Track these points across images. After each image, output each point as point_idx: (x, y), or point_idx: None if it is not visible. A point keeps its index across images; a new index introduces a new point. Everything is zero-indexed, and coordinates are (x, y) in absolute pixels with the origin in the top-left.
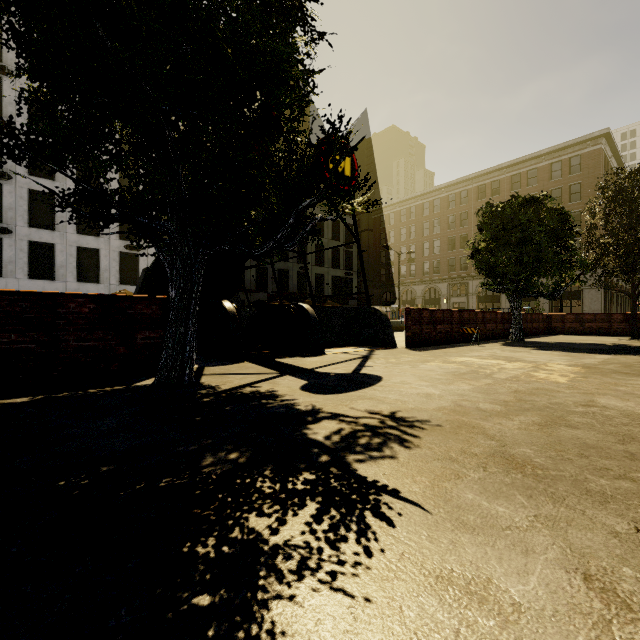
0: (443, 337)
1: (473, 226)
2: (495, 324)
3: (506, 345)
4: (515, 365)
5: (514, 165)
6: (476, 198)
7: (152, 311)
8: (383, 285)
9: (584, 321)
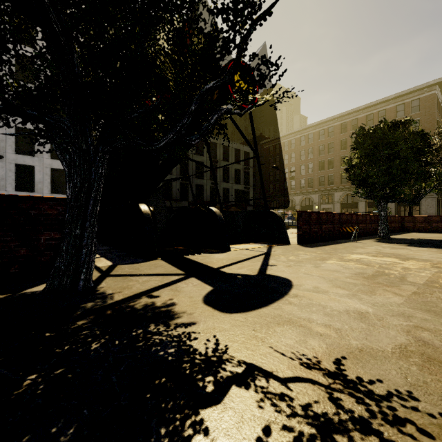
0: (327, 235)
1: (337, 153)
2: (365, 224)
3: (380, 241)
4: (414, 264)
5: (368, 107)
6: (340, 132)
7: (58, 212)
8: (271, 196)
9: (431, 222)
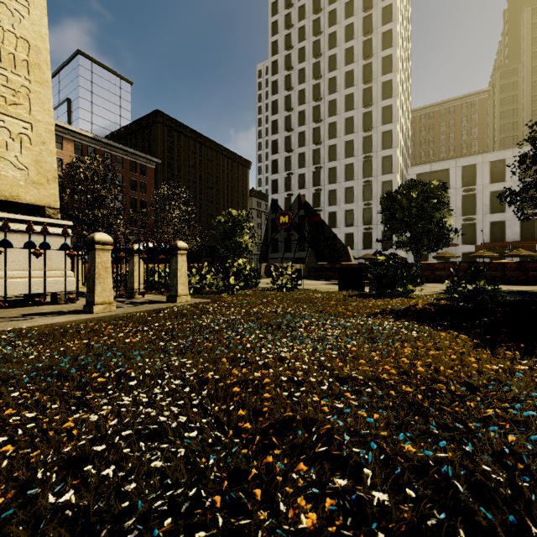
0: None
1: None
2: None
3: None
4: None
5: None
6: None
7: None
8: None
9: None
